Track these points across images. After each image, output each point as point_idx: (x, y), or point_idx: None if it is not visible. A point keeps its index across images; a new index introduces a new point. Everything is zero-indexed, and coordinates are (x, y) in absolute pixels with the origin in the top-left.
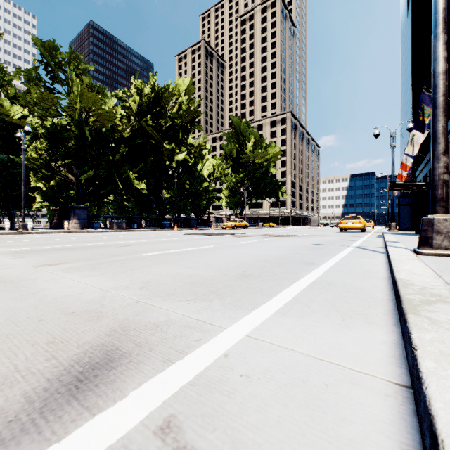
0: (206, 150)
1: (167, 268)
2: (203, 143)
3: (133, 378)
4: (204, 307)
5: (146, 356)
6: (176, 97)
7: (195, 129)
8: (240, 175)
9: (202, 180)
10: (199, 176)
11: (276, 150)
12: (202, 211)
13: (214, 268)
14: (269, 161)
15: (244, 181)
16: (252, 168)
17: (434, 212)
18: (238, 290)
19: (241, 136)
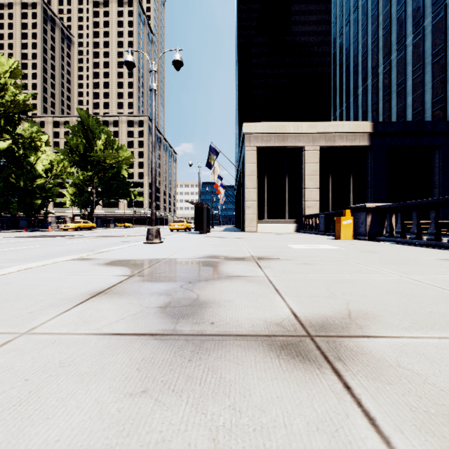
0: (42, 140)
1: None
2: (37, 135)
3: None
4: (18, 263)
5: None
6: None
7: (25, 120)
8: (89, 173)
9: (36, 175)
10: (31, 171)
11: (128, 155)
12: (37, 210)
13: (30, 255)
14: (121, 163)
15: (93, 180)
16: (102, 168)
17: (151, 225)
18: (37, 259)
19: (90, 132)
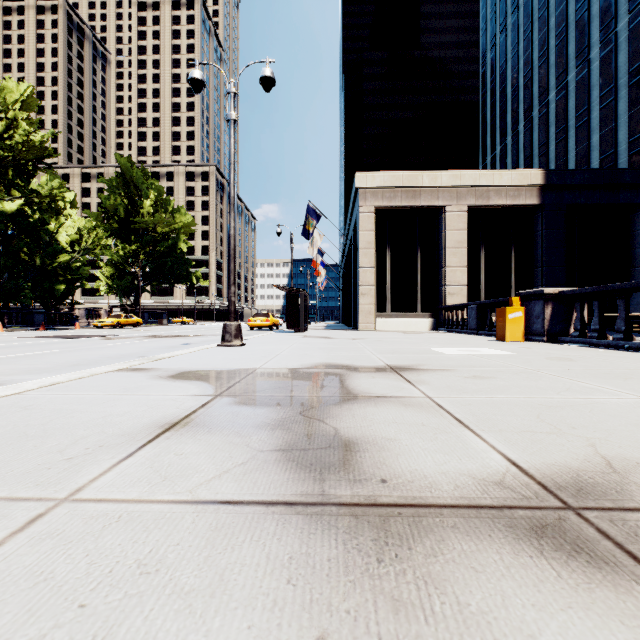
0: (67, 199)
1: (3, 366)
2: (60, 192)
3: (1, 386)
4: (36, 375)
5: (4, 384)
6: (1, 108)
7: (43, 171)
8: (132, 247)
9: (57, 249)
10: (51, 243)
11: (188, 220)
12: (59, 299)
13: (53, 363)
14: (178, 233)
15: (139, 257)
16: (151, 239)
17: (229, 320)
18: (65, 370)
19: (134, 189)
